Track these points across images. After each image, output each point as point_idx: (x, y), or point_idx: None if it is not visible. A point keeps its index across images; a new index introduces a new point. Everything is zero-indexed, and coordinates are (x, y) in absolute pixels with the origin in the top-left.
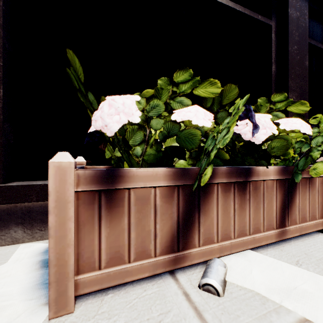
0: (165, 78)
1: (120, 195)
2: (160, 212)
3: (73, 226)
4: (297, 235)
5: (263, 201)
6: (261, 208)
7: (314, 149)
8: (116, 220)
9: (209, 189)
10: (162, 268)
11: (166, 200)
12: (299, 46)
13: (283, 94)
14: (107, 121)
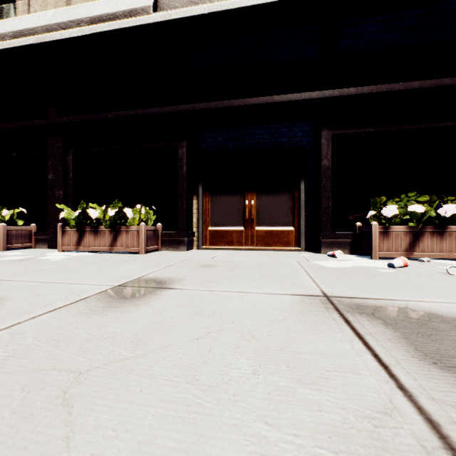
0: (404, 195)
1: (389, 233)
2: (402, 239)
3: (378, 239)
4: None
5: (455, 240)
6: (453, 243)
7: None
8: (388, 239)
9: (423, 233)
10: (403, 256)
11: (405, 236)
12: None
13: None
14: (388, 214)
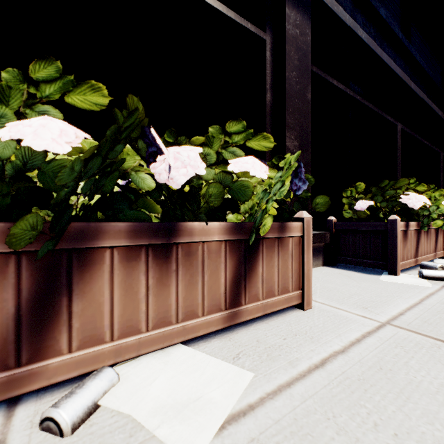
0: (15, 69)
1: None
2: None
3: None
4: (259, 315)
5: (203, 271)
6: (198, 282)
7: (271, 199)
8: None
9: (94, 257)
10: None
11: None
12: (299, 73)
13: (241, 123)
14: None
